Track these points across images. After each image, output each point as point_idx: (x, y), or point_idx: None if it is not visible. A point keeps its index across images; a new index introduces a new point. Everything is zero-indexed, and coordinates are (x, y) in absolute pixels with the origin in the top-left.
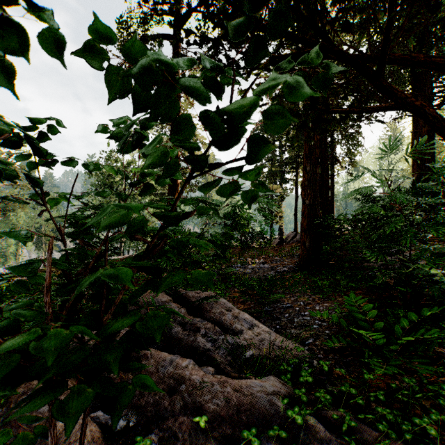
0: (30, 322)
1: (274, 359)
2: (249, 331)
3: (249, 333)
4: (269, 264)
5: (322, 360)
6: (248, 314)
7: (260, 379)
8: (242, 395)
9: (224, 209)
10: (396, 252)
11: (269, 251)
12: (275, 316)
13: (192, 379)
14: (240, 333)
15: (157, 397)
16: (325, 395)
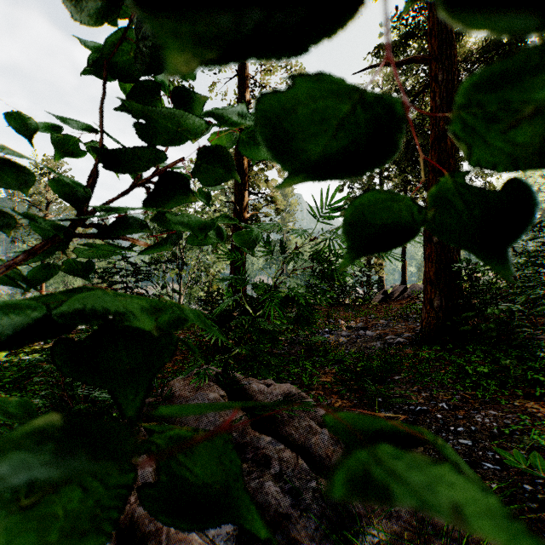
0: None
1: None
2: None
3: None
4: (372, 330)
5: None
6: None
7: None
8: None
9: (311, 247)
10: None
11: (369, 310)
12: None
13: None
14: None
15: None
16: None
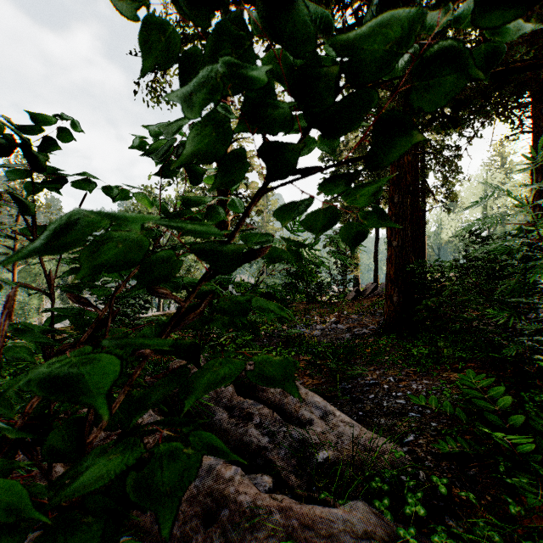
0: (18, 406)
1: (359, 466)
2: (322, 421)
3: (322, 424)
4: (343, 324)
5: (432, 471)
6: (319, 394)
7: (342, 504)
8: (315, 535)
9: None
10: (528, 310)
11: (343, 307)
12: (356, 397)
13: (239, 500)
14: (309, 423)
15: (187, 526)
16: (449, 540)
